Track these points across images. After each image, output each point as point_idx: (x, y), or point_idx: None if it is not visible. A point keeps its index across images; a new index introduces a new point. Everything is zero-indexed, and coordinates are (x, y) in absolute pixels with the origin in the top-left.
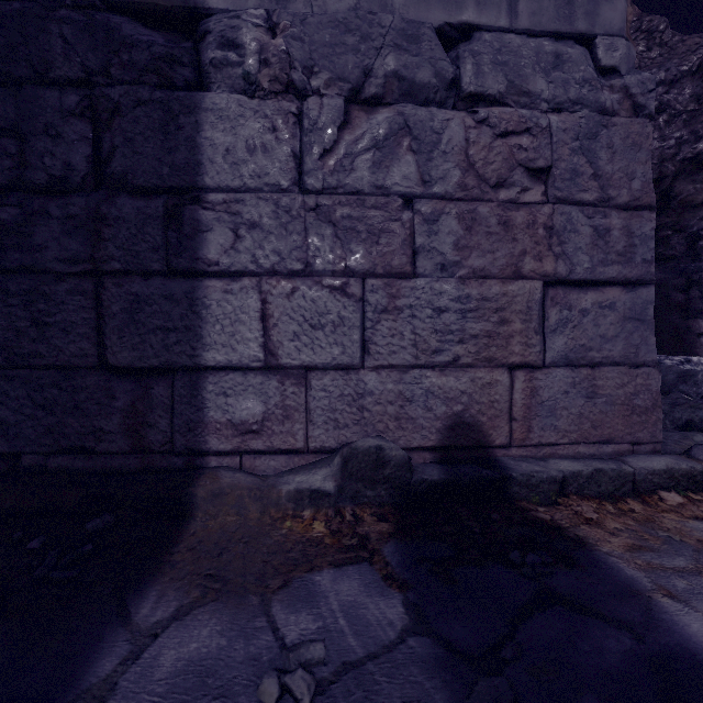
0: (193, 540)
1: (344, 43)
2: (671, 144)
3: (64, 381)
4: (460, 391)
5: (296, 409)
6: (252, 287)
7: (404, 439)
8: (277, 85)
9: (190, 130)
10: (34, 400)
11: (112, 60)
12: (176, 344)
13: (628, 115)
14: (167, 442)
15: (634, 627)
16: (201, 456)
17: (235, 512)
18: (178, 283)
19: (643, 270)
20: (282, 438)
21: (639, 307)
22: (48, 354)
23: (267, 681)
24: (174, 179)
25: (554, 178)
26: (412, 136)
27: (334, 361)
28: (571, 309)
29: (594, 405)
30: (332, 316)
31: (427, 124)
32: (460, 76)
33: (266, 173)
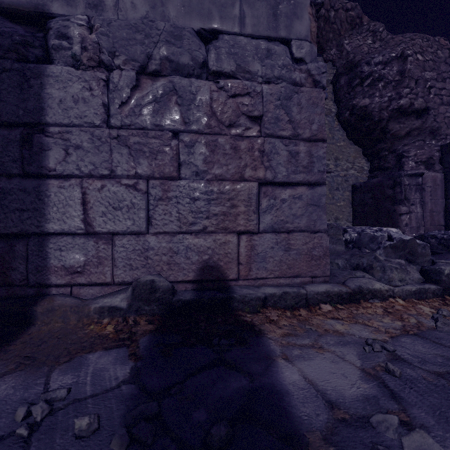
0: (27, 338)
1: (135, 38)
2: (385, 100)
3: None
4: (209, 247)
5: (107, 258)
6: (77, 184)
7: (175, 276)
8: (93, 62)
9: (38, 87)
10: None
11: None
12: (29, 219)
13: (311, 87)
14: (25, 279)
15: (254, 375)
16: (47, 288)
17: (61, 321)
18: (31, 182)
19: (319, 177)
20: (98, 276)
21: (317, 198)
22: None
23: (20, 409)
24: (27, 118)
25: (265, 122)
26: (179, 95)
27: (130, 230)
28: (277, 199)
29: (290, 255)
30: (128, 202)
31: (188, 88)
32: (208, 60)
33: (86, 115)
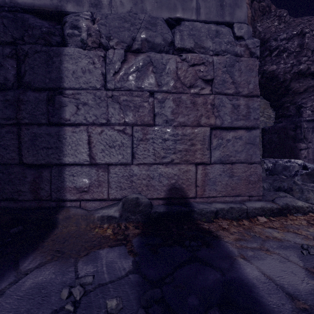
0: (55, 237)
1: (124, 26)
2: (289, 66)
3: (5, 170)
4: (174, 174)
5: (104, 181)
6: (84, 130)
7: (150, 195)
8: (95, 44)
9: (58, 63)
10: None
11: (25, 34)
12: (52, 154)
13: (248, 57)
14: (49, 196)
15: (224, 270)
16: (63, 202)
17: (75, 225)
18: (53, 128)
19: (254, 123)
20: (98, 194)
21: (252, 138)
22: None
23: (64, 290)
24: (51, 84)
25: (215, 83)
26: (153, 66)
27: (120, 161)
28: (223, 139)
29: (233, 180)
30: (119, 142)
31: (160, 61)
32: (174, 40)
33: (90, 81)
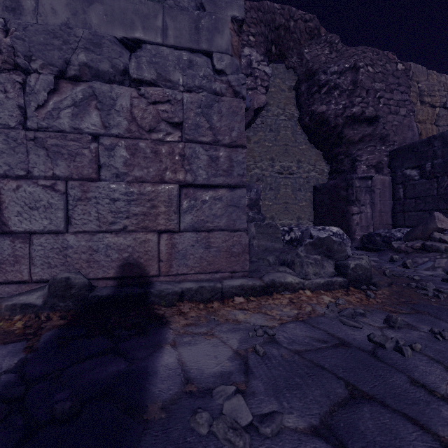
0: None
1: (54, 44)
2: (340, 107)
3: None
4: (130, 245)
5: (24, 257)
6: None
7: (96, 273)
8: (9, 65)
9: None
10: None
11: None
12: None
13: (233, 96)
14: None
15: (136, 360)
16: None
17: None
18: None
19: (239, 180)
20: (15, 275)
21: (237, 199)
22: None
23: None
24: None
25: (186, 128)
26: (99, 100)
27: (48, 229)
28: (198, 200)
29: (211, 252)
30: (46, 203)
31: (109, 94)
32: (129, 68)
33: (1, 116)
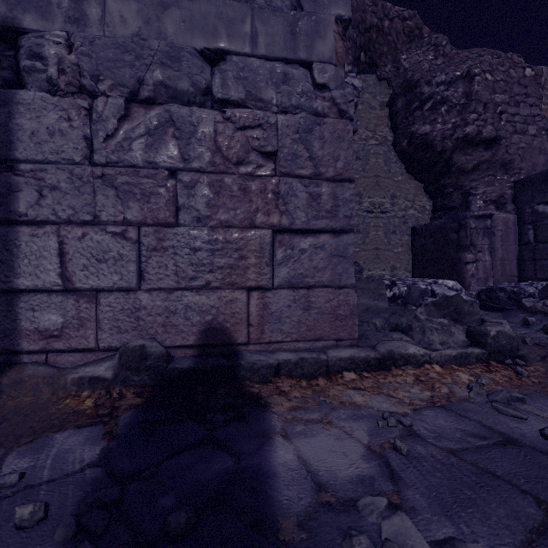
0: None
1: (124, 59)
2: (449, 127)
3: None
4: (213, 306)
5: (90, 319)
6: (54, 232)
7: (172, 340)
8: (73, 87)
9: (6, 117)
10: None
11: None
12: None
13: (337, 117)
14: None
15: (244, 455)
16: (17, 355)
17: (32, 394)
18: None
19: (345, 223)
20: (80, 341)
21: (343, 247)
22: None
23: None
24: None
25: (280, 159)
26: (177, 127)
27: (118, 285)
28: (295, 249)
29: (311, 315)
30: (116, 253)
31: (188, 119)
32: (212, 86)
33: (65, 150)
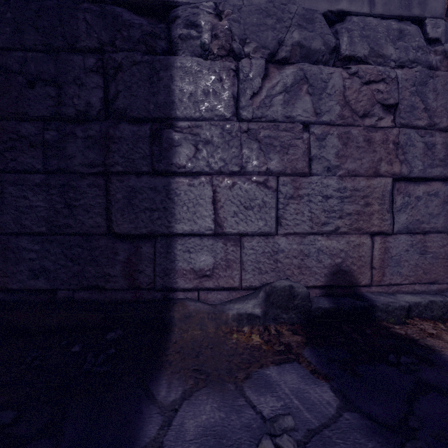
0: (177, 347)
1: (265, 23)
2: None
3: (84, 243)
4: (339, 250)
5: (233, 261)
6: (206, 182)
7: (303, 281)
8: (222, 51)
9: (166, 80)
10: (66, 255)
11: (116, 36)
12: (157, 219)
13: (446, 70)
14: (150, 282)
15: None
16: (172, 291)
17: (199, 328)
18: (158, 180)
19: None
20: (225, 280)
21: None
22: (75, 225)
23: (265, 442)
24: (156, 112)
25: (399, 111)
26: (308, 84)
27: (258, 230)
28: (410, 196)
29: (425, 259)
30: (257, 201)
31: (318, 76)
32: (339, 44)
33: (215, 108)
